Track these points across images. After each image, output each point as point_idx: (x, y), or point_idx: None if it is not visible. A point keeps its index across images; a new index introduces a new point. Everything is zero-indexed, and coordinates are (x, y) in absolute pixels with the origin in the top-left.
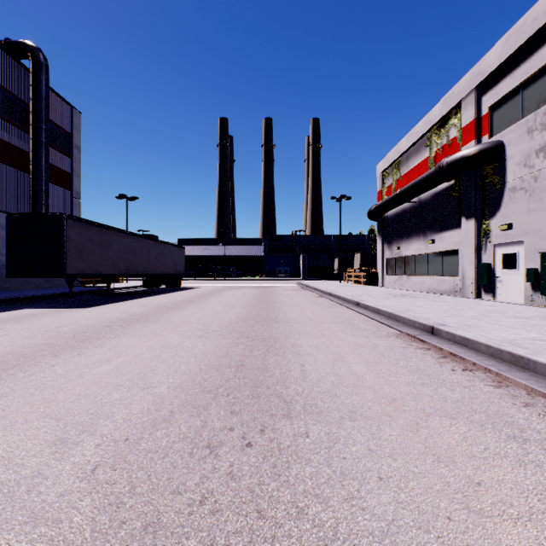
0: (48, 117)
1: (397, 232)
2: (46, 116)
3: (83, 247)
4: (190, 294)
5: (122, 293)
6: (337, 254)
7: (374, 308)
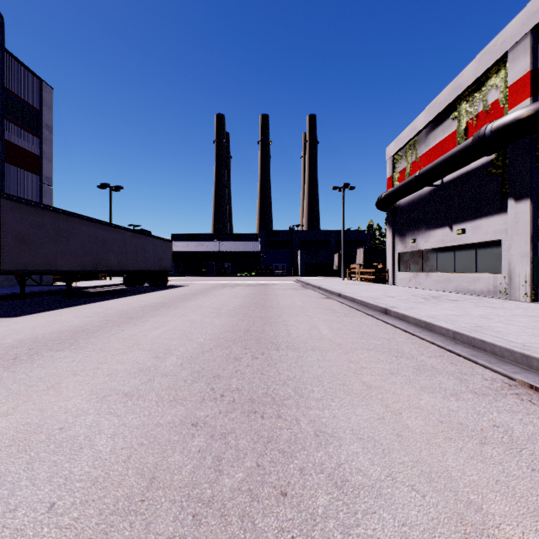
0: (3, 84)
1: (413, 222)
2: (1, 83)
3: (27, 236)
4: (171, 295)
5: (92, 293)
6: (336, 250)
7: (420, 321)
